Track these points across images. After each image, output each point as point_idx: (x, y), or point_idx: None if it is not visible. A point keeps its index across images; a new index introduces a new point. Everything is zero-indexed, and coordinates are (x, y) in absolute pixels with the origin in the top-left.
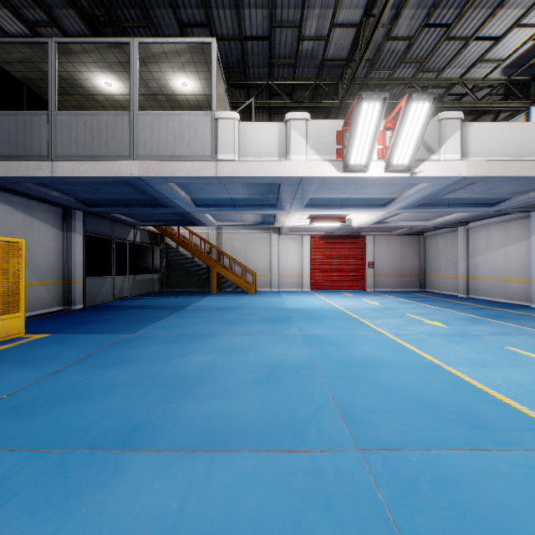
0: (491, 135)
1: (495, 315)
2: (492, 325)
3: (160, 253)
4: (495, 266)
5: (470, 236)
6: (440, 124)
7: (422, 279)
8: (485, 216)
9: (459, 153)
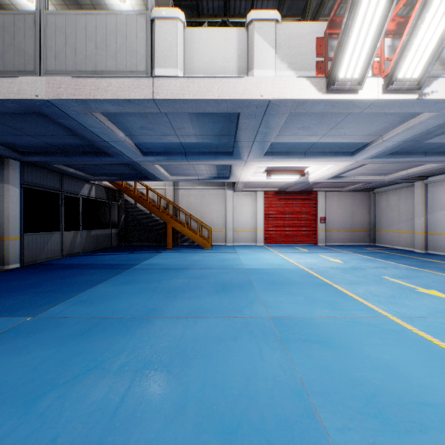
0: None
1: None
2: None
3: (119, 209)
4: None
5: (428, 190)
6: None
7: (372, 234)
8: None
9: None
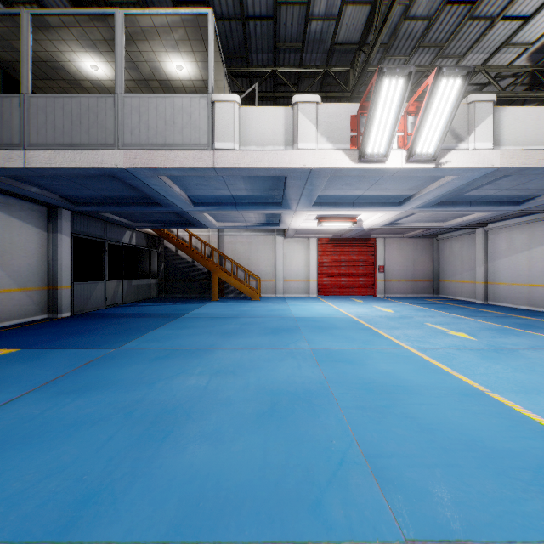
0: (527, 121)
1: (524, 325)
2: (526, 337)
3: (159, 257)
4: (517, 270)
5: (489, 238)
6: (470, 107)
7: (436, 284)
8: (506, 217)
9: (491, 141)
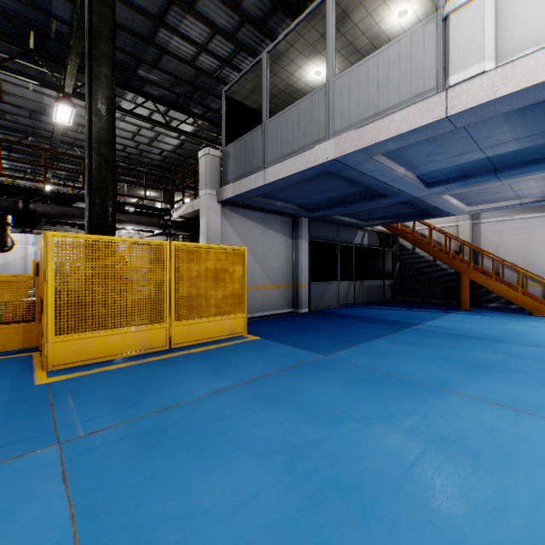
0: None
1: None
2: None
3: (393, 256)
4: None
5: None
6: None
7: None
8: None
9: None
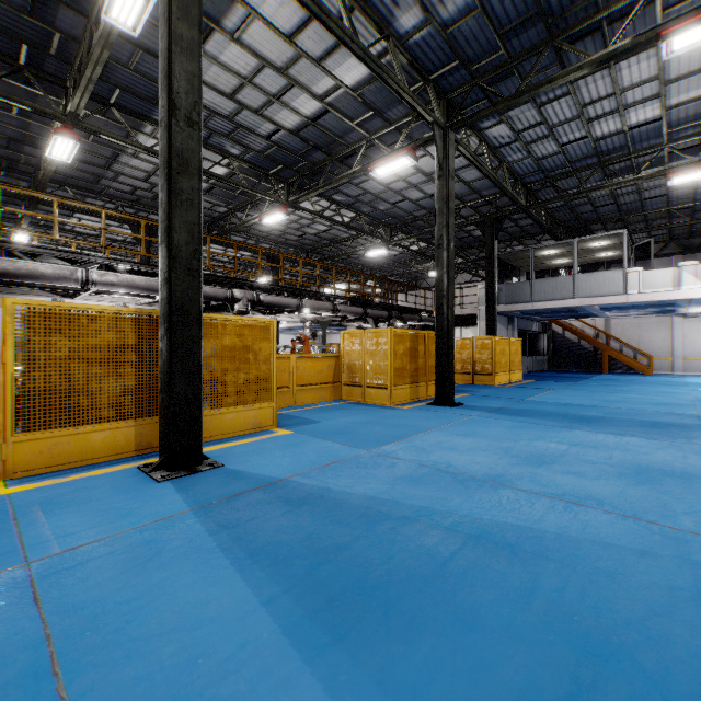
0: None
1: None
2: None
3: (547, 339)
4: None
5: None
6: None
7: None
8: None
9: None
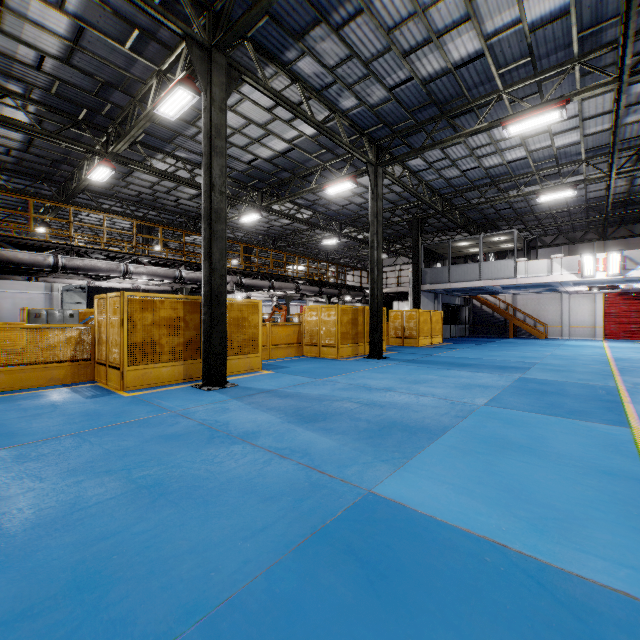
0: None
1: None
2: None
3: (469, 311)
4: None
5: None
6: None
7: None
8: None
9: None
